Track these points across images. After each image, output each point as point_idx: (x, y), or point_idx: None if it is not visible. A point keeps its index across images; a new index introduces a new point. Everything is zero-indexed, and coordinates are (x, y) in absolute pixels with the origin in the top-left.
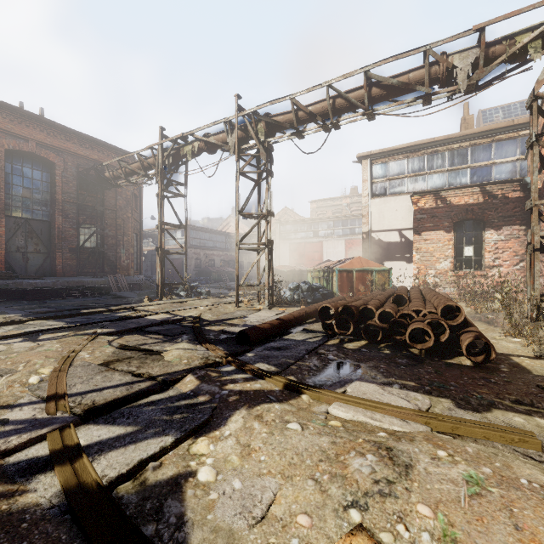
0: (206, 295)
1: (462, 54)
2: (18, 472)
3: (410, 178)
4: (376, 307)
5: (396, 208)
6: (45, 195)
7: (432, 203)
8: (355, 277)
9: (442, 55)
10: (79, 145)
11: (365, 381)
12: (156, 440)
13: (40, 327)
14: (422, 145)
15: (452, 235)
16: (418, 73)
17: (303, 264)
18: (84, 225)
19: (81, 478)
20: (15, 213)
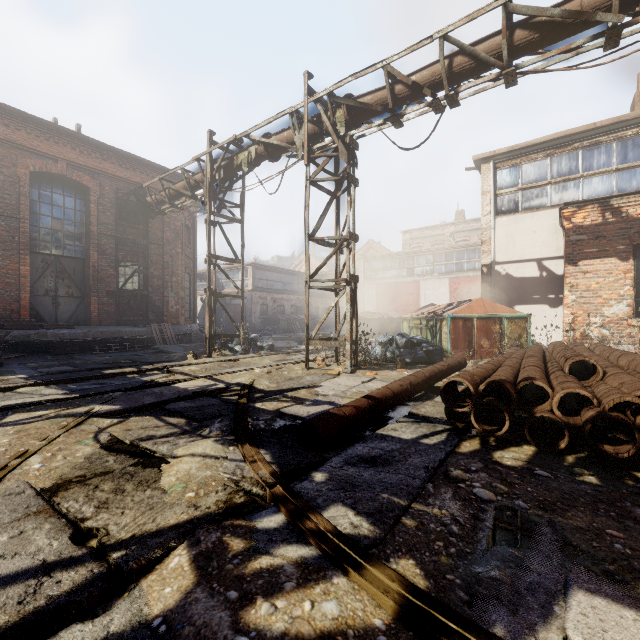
0: (268, 350)
1: None
2: None
3: (554, 184)
4: (547, 383)
5: (533, 229)
6: (79, 226)
7: (596, 217)
8: (476, 327)
9: None
10: (118, 166)
11: (599, 591)
12: None
13: (26, 398)
14: (574, 136)
15: (631, 265)
16: None
17: (393, 310)
18: (125, 263)
19: None
20: (43, 249)
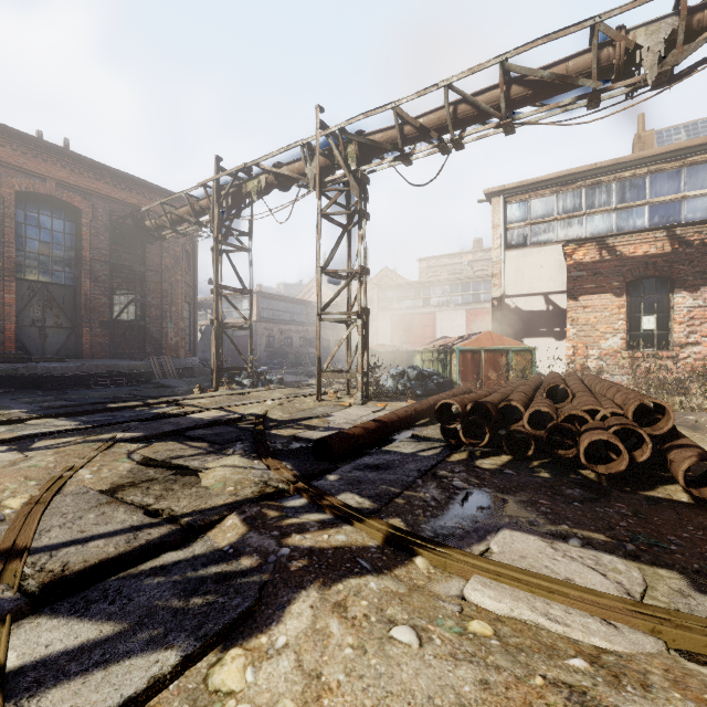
0: (277, 384)
1: (651, 27)
2: None
3: (560, 221)
4: (524, 404)
5: (541, 264)
6: (68, 251)
7: (594, 255)
8: (484, 360)
9: (619, 31)
10: (113, 186)
11: (519, 529)
12: (147, 660)
13: (42, 429)
14: (578, 175)
15: (624, 300)
16: (581, 60)
17: (408, 343)
18: (119, 291)
19: None
20: (30, 276)
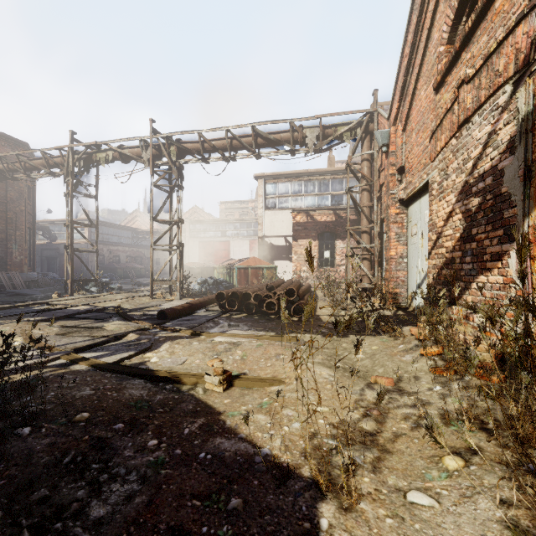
0: (118, 290)
1: (311, 130)
2: (58, 366)
3: (292, 197)
4: (254, 292)
5: (283, 220)
6: None
7: (304, 219)
8: (251, 273)
9: (300, 127)
10: None
11: (238, 330)
12: (125, 353)
13: None
14: (300, 174)
15: (317, 243)
16: (286, 135)
17: (212, 261)
18: None
19: (96, 363)
20: None
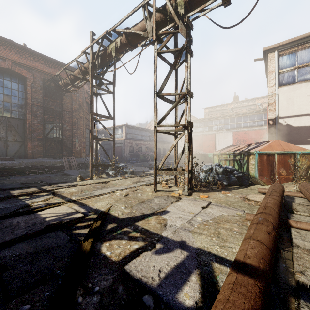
0: (130, 174)
1: None
2: None
3: None
4: None
5: (308, 94)
6: (20, 100)
7: None
8: (276, 160)
9: None
10: (44, 65)
11: None
12: None
13: None
14: None
15: None
16: None
17: (201, 150)
18: (49, 122)
19: None
20: None
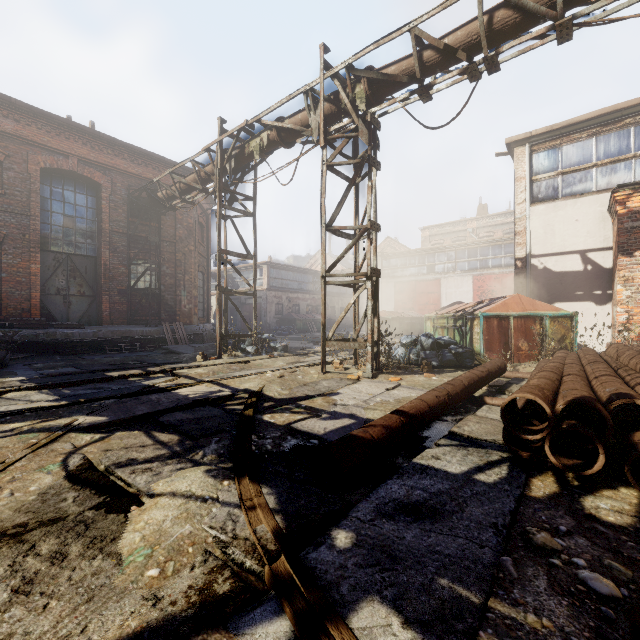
0: (281, 351)
1: None
2: None
3: (601, 167)
4: None
5: (576, 217)
6: (90, 224)
7: None
8: (513, 327)
9: None
10: (130, 161)
11: None
12: None
13: (10, 406)
14: (626, 110)
15: None
16: None
17: (412, 310)
18: (137, 261)
19: None
20: (55, 247)
